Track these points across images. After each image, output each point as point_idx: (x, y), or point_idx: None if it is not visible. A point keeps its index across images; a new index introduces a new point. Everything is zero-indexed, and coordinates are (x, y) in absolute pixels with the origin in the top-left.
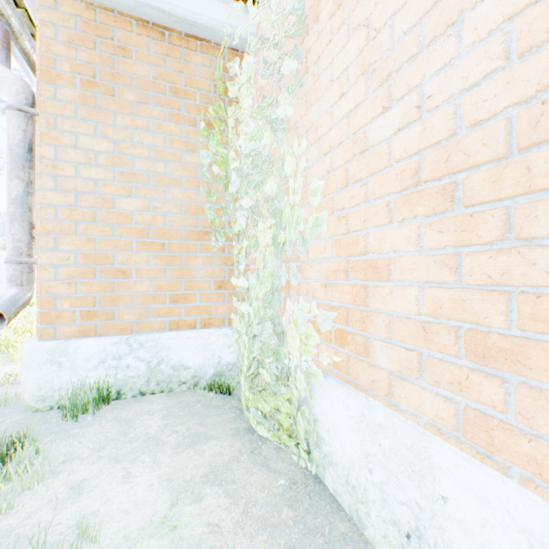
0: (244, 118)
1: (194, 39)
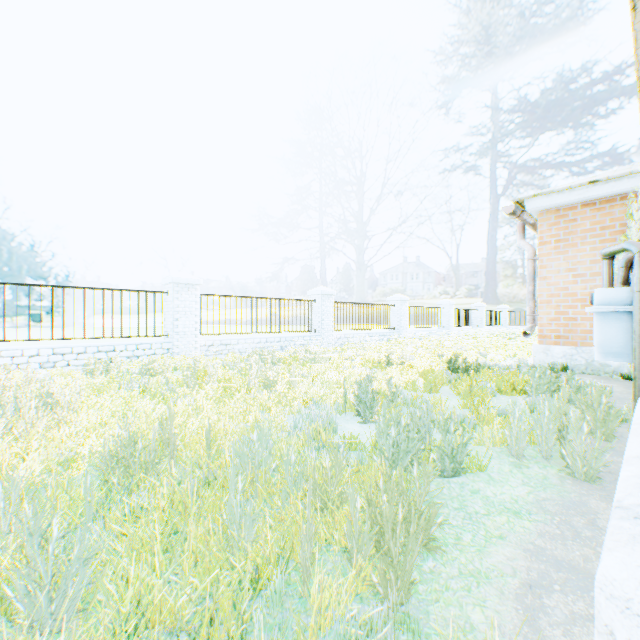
0: None
1: (614, 196)
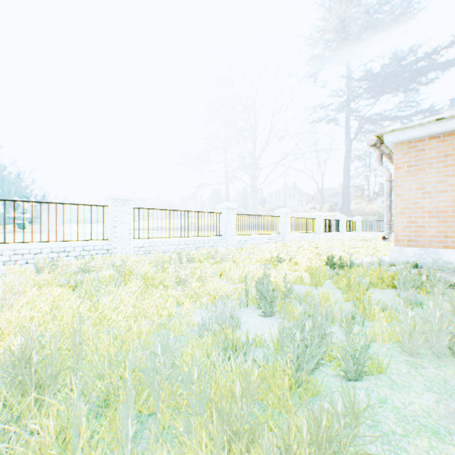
0: None
1: (454, 131)
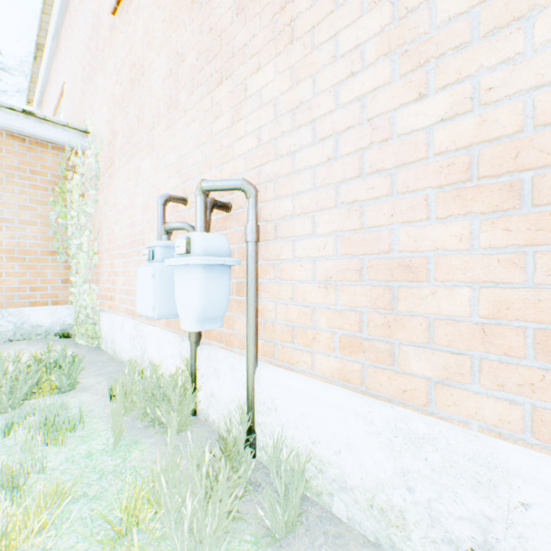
0: (74, 207)
1: (47, 142)
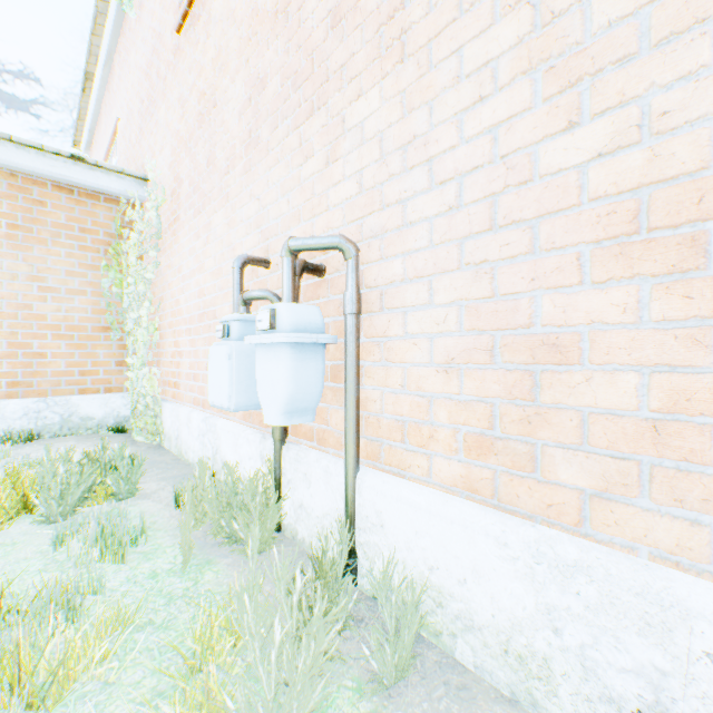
0: (131, 272)
1: (99, 193)
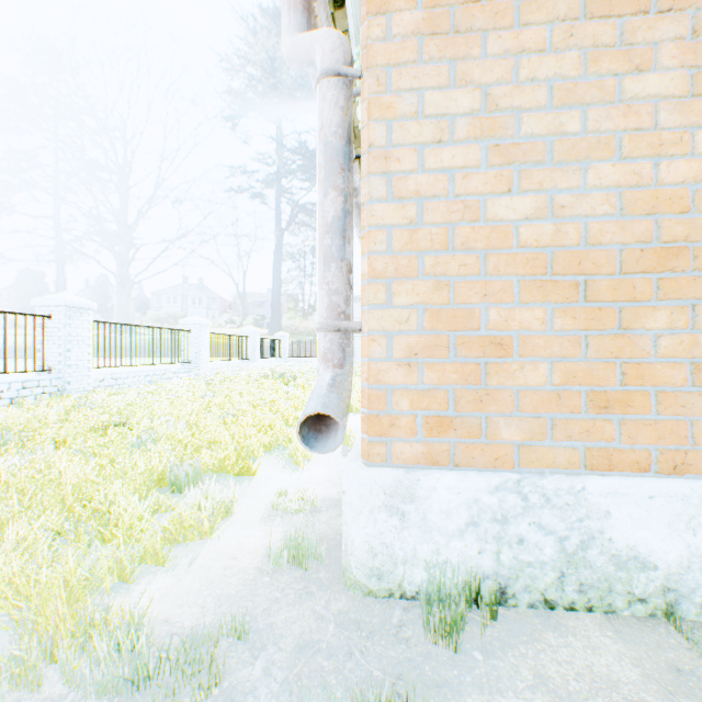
0: None
1: None
